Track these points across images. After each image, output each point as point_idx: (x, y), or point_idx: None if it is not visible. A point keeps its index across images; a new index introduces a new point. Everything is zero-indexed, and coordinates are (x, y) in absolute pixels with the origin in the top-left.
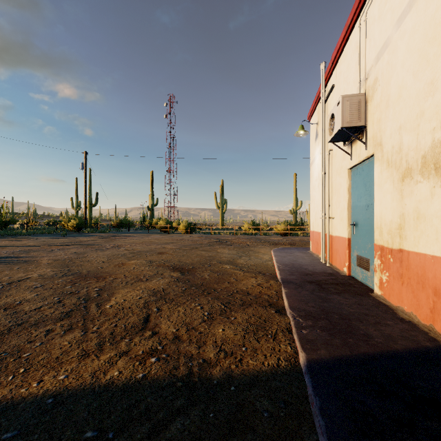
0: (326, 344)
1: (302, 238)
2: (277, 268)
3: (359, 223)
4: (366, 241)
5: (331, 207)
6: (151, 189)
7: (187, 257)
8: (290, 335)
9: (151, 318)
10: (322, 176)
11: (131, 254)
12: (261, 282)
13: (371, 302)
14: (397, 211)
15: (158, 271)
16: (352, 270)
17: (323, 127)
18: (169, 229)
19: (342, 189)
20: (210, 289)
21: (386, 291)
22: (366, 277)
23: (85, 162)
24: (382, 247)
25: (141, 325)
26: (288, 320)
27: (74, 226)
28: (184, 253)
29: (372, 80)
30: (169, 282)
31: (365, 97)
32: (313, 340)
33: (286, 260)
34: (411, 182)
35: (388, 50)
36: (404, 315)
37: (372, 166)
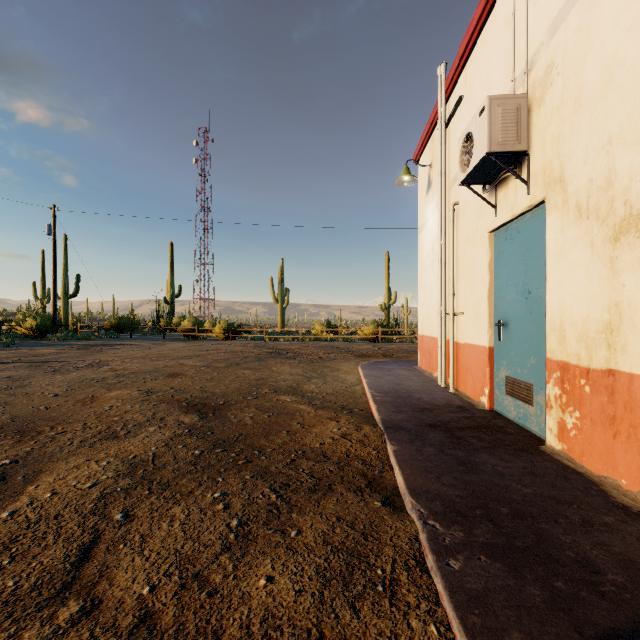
0: (516, 608)
1: (401, 346)
2: (372, 399)
3: (510, 322)
4: (525, 353)
5: (457, 296)
6: (171, 271)
7: (217, 381)
8: (425, 577)
9: (100, 546)
10: (440, 248)
11: (116, 378)
12: (348, 431)
13: (550, 468)
14: (603, 299)
15: (156, 412)
16: (496, 401)
17: (443, 167)
18: (199, 333)
19: (477, 267)
20: (252, 449)
21: (575, 444)
22: (527, 415)
23: (54, 224)
24: (564, 365)
25: (64, 576)
26: (412, 527)
27: (31, 329)
28: (214, 375)
29: (541, 70)
30: (170, 439)
31: (528, 101)
32: (482, 592)
33: (385, 383)
34: (637, 241)
35: (579, 6)
36: (624, 498)
37: (539, 222)
